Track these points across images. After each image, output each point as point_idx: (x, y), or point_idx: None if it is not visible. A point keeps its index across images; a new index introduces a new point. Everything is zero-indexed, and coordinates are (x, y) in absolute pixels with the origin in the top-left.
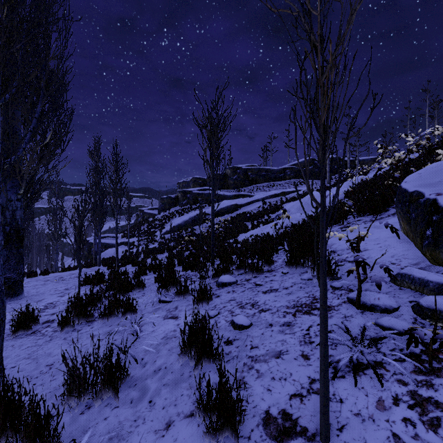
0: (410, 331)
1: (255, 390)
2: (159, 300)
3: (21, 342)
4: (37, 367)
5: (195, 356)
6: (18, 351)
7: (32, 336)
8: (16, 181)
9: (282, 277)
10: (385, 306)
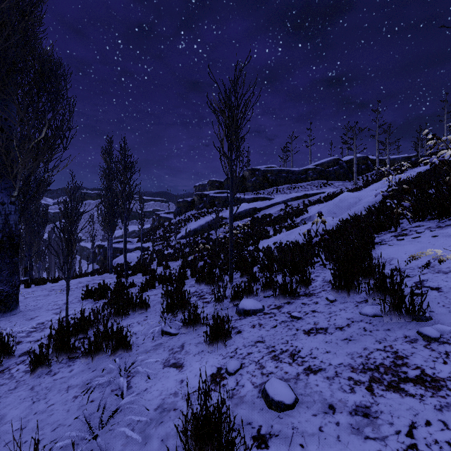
0: None
1: None
2: (162, 332)
3: None
4: None
5: None
6: None
7: None
8: (10, 182)
9: (329, 306)
10: None
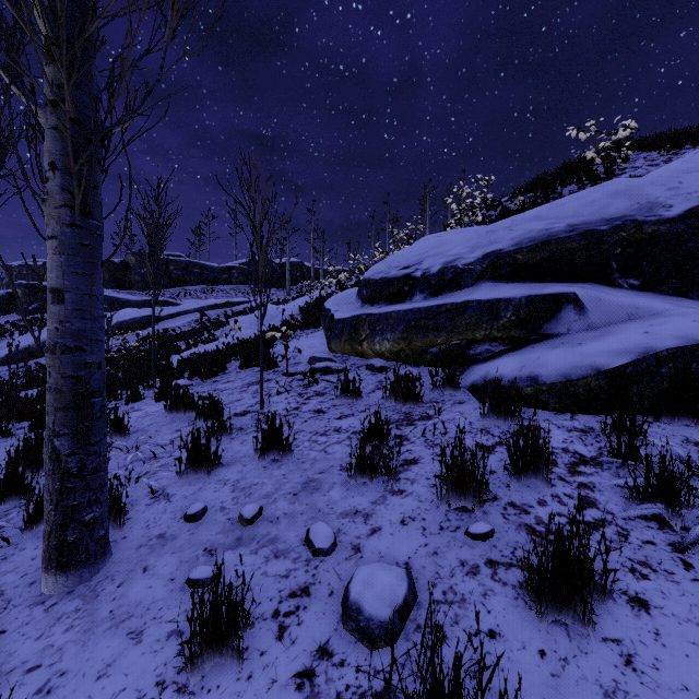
0: (304, 375)
1: (227, 411)
2: None
3: None
4: None
5: (181, 410)
6: None
7: None
8: None
9: (237, 374)
10: (299, 372)
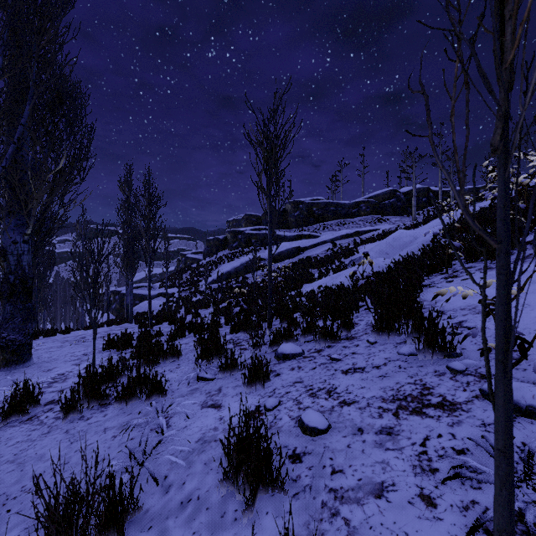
0: None
1: None
2: (197, 377)
3: (11, 434)
4: (20, 478)
5: (244, 484)
6: (3, 448)
7: (26, 425)
8: (23, 218)
9: (369, 348)
10: None
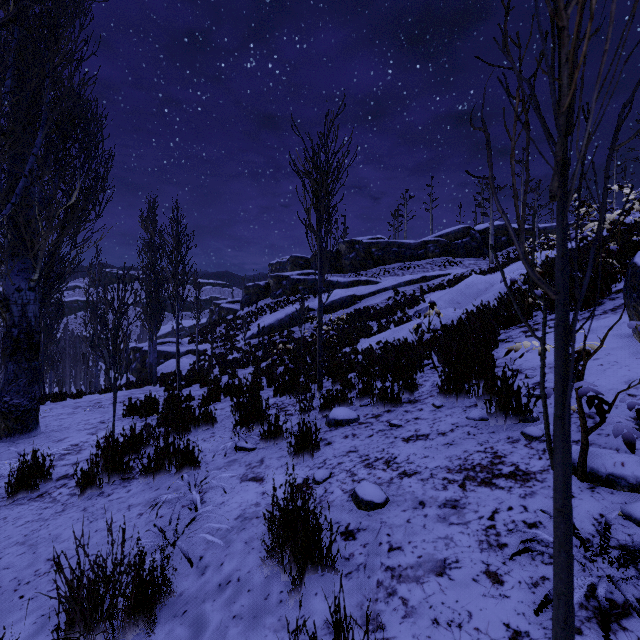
0: None
1: None
2: (235, 447)
3: (19, 513)
4: (33, 561)
5: (290, 563)
6: (10, 529)
7: (36, 502)
8: (29, 261)
9: (434, 413)
10: (637, 480)
